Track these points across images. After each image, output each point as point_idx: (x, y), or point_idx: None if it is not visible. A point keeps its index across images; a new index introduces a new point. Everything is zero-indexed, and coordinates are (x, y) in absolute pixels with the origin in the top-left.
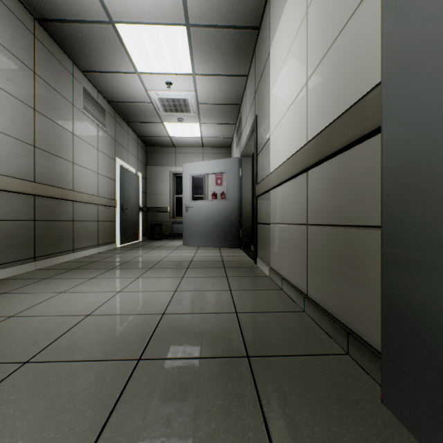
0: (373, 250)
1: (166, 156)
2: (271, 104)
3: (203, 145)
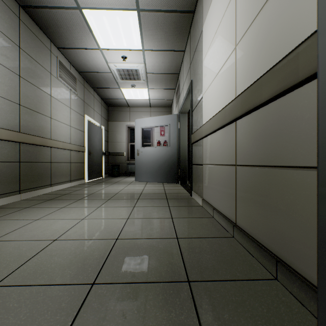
0: (303, 188)
1: (123, 113)
2: (204, 70)
3: (151, 105)
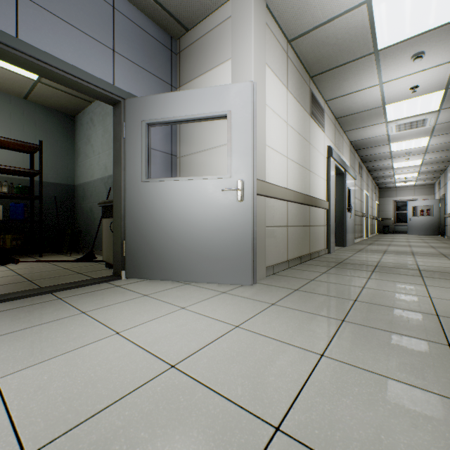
0: None
1: (390, 192)
2: (447, 196)
3: (414, 185)
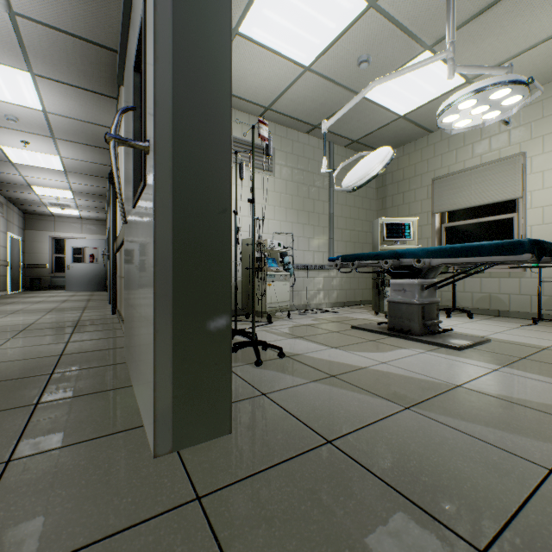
0: None
1: (45, 223)
2: None
3: (82, 218)
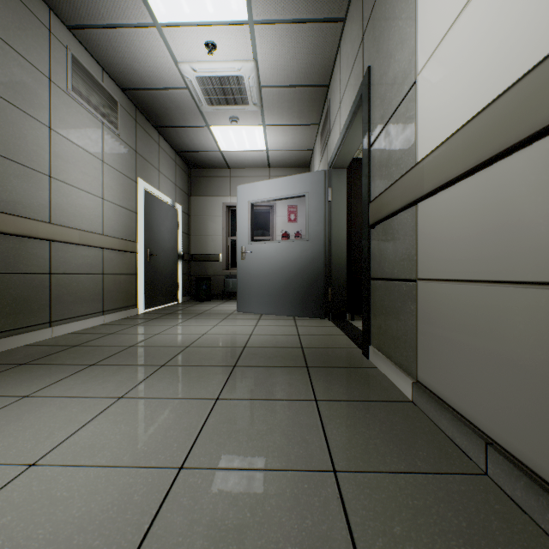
0: None
1: (217, 181)
2: None
3: (270, 164)
